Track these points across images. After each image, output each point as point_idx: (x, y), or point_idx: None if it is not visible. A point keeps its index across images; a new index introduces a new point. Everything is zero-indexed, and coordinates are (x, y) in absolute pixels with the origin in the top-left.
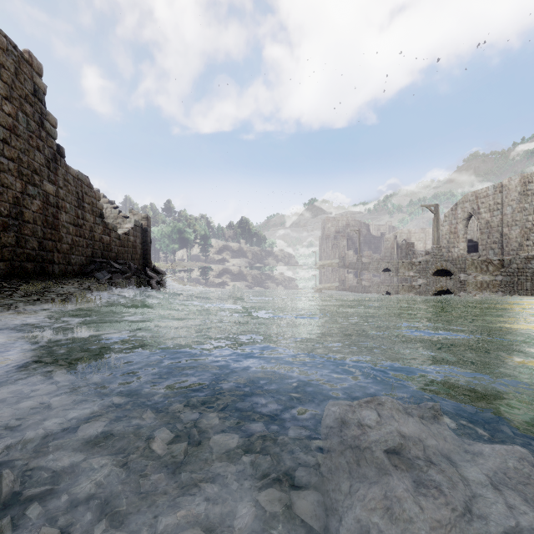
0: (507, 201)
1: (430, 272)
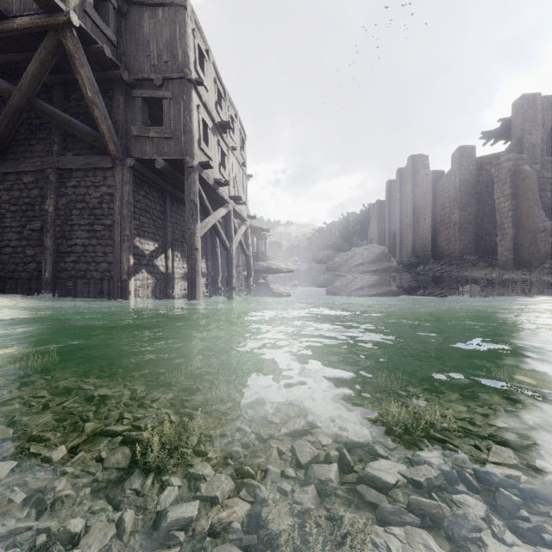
0: None
1: None
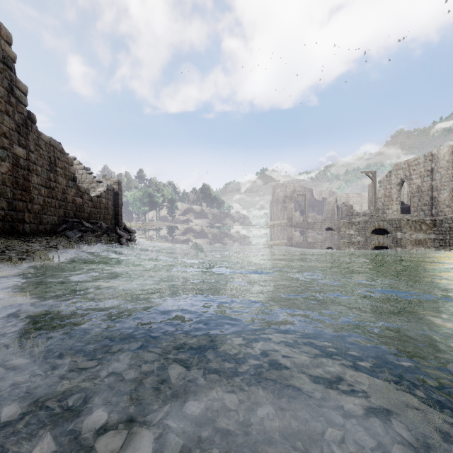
0: (436, 168)
1: (368, 231)
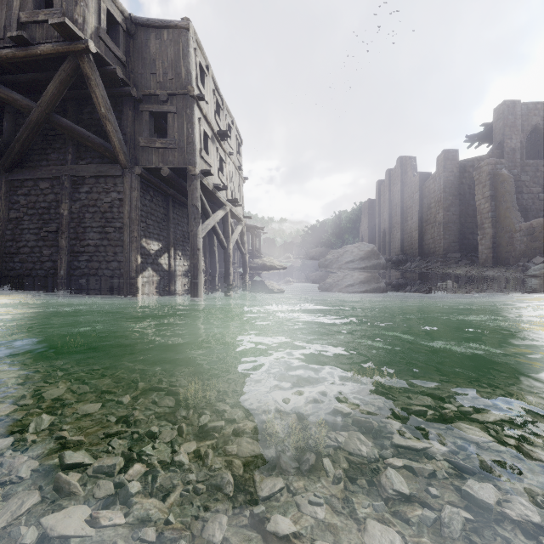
0: None
1: None
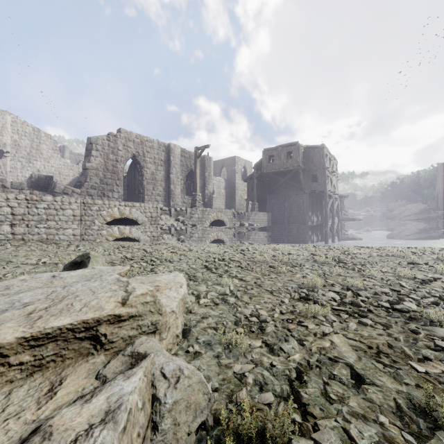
0: (173, 163)
1: (207, 223)
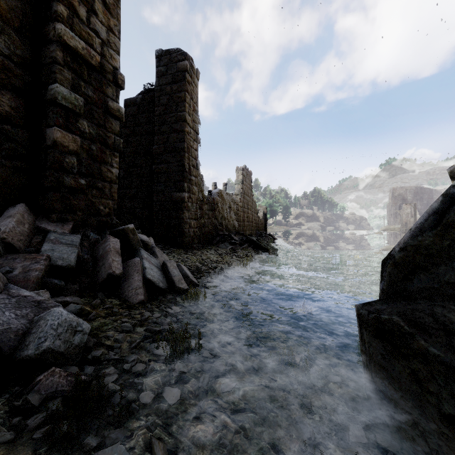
0: None
1: None
